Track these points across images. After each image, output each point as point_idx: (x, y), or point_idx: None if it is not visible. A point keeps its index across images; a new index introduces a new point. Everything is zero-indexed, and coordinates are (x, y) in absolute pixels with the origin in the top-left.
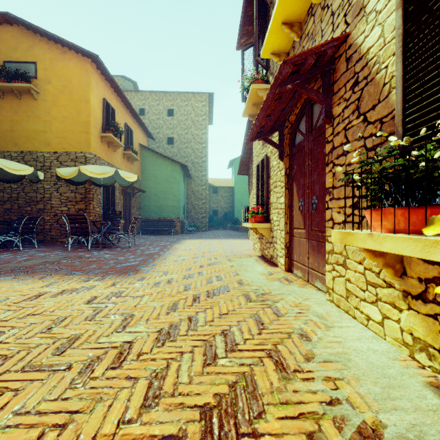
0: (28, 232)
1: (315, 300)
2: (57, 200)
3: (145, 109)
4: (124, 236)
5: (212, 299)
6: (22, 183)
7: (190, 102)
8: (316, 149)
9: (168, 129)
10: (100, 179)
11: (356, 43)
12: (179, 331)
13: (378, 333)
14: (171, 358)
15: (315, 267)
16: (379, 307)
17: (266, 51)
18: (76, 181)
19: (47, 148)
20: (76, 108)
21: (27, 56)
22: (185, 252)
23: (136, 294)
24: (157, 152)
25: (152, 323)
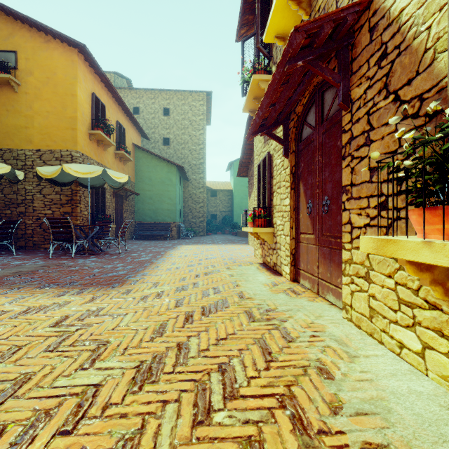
0: (5, 238)
1: (330, 318)
2: (40, 202)
3: (139, 108)
4: (113, 242)
5: (207, 318)
6: (1, 184)
7: (187, 101)
8: (328, 142)
9: (163, 129)
10: (87, 180)
11: (383, 7)
12: (164, 365)
13: (416, 366)
14: (149, 412)
15: (326, 278)
16: (418, 333)
17: (269, 33)
18: (61, 181)
19: (29, 146)
20: (61, 102)
21: (6, 44)
22: (180, 259)
23: (117, 312)
24: (151, 152)
25: (131, 354)
